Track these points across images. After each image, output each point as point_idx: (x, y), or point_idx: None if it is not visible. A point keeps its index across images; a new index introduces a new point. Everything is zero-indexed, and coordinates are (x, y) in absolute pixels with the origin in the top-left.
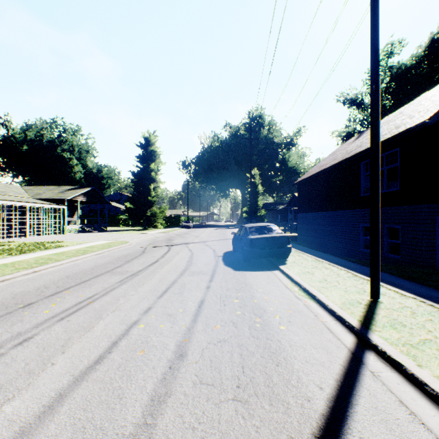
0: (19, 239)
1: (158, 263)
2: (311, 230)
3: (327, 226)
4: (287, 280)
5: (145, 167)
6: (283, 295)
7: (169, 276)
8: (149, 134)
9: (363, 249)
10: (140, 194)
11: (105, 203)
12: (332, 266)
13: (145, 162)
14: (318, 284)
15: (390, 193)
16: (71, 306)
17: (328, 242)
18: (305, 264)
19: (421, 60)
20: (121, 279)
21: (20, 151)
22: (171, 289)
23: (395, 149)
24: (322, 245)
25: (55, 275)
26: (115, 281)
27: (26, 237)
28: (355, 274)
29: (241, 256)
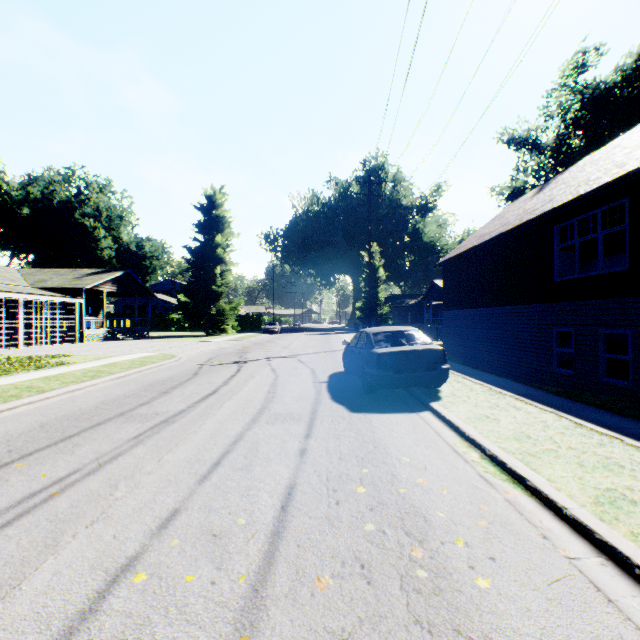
0: (6, 350)
1: (215, 395)
2: (466, 337)
3: (493, 331)
4: (452, 433)
5: (208, 241)
6: (455, 474)
7: (231, 424)
8: (214, 191)
9: (558, 368)
10: (200, 281)
11: (146, 295)
12: (525, 403)
13: (207, 233)
14: (518, 446)
15: (610, 275)
16: (7, 506)
17: (495, 356)
18: (475, 399)
19: (631, 75)
20: (140, 432)
21: (19, 217)
22: (229, 456)
23: (620, 201)
24: (485, 361)
25: (22, 422)
26: (126, 437)
27: (18, 348)
28: (576, 420)
29: (359, 383)
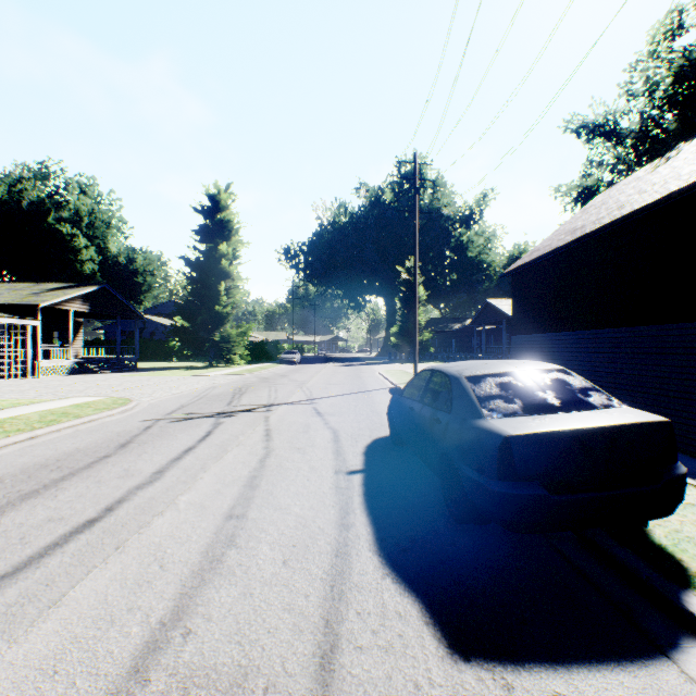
0: None
1: (92, 531)
2: None
3: (606, 364)
4: None
5: (210, 251)
6: None
7: None
8: (219, 190)
9: None
10: (201, 301)
11: (132, 317)
12: None
13: (210, 241)
14: None
15: None
16: None
17: None
18: None
19: None
20: None
21: None
22: None
23: None
24: None
25: None
26: None
27: None
28: None
29: (427, 474)
